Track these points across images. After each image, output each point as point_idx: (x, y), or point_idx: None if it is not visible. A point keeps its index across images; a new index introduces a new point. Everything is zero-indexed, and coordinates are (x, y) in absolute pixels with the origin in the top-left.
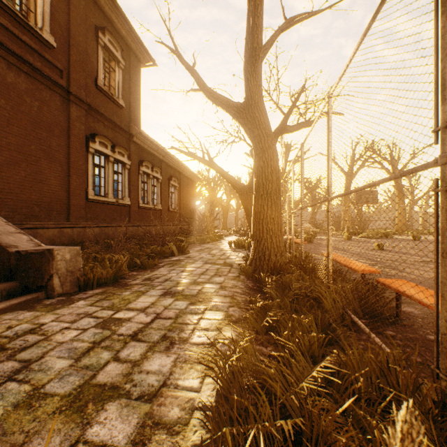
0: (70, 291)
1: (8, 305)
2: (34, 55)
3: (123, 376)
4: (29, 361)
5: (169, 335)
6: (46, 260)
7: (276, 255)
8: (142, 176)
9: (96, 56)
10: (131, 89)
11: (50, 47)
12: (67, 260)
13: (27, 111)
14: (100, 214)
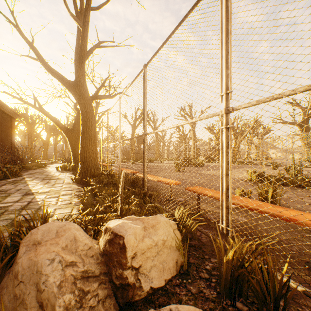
0: None
1: None
2: None
3: (32, 217)
4: None
5: (45, 205)
6: None
7: (94, 170)
8: None
9: None
10: None
11: None
12: None
13: None
14: None
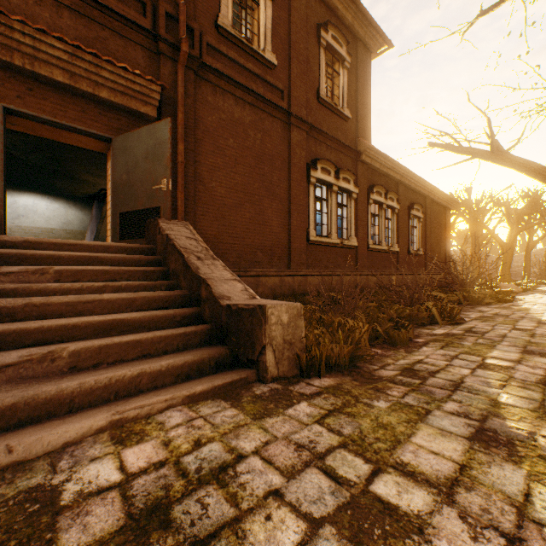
0: (287, 374)
1: (210, 387)
2: (257, 82)
3: None
4: None
5: None
6: (257, 321)
7: None
8: (372, 207)
9: (317, 63)
10: (358, 91)
11: (271, 68)
12: (283, 323)
13: (251, 146)
14: (321, 259)
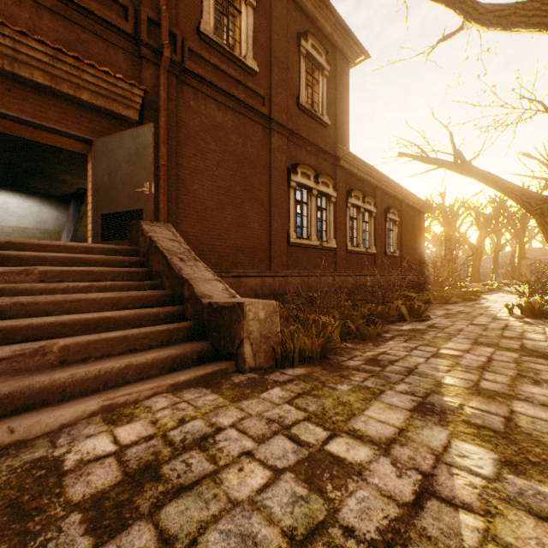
0: (264, 365)
1: (193, 377)
2: (238, 88)
3: None
4: (172, 544)
5: None
6: (236, 317)
7: None
8: (350, 211)
9: (297, 71)
10: (337, 99)
11: (253, 75)
12: (260, 319)
13: (232, 150)
14: (301, 260)
